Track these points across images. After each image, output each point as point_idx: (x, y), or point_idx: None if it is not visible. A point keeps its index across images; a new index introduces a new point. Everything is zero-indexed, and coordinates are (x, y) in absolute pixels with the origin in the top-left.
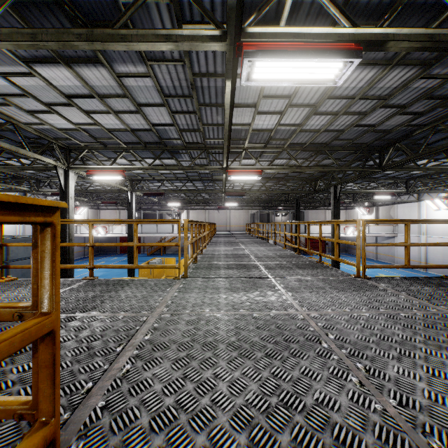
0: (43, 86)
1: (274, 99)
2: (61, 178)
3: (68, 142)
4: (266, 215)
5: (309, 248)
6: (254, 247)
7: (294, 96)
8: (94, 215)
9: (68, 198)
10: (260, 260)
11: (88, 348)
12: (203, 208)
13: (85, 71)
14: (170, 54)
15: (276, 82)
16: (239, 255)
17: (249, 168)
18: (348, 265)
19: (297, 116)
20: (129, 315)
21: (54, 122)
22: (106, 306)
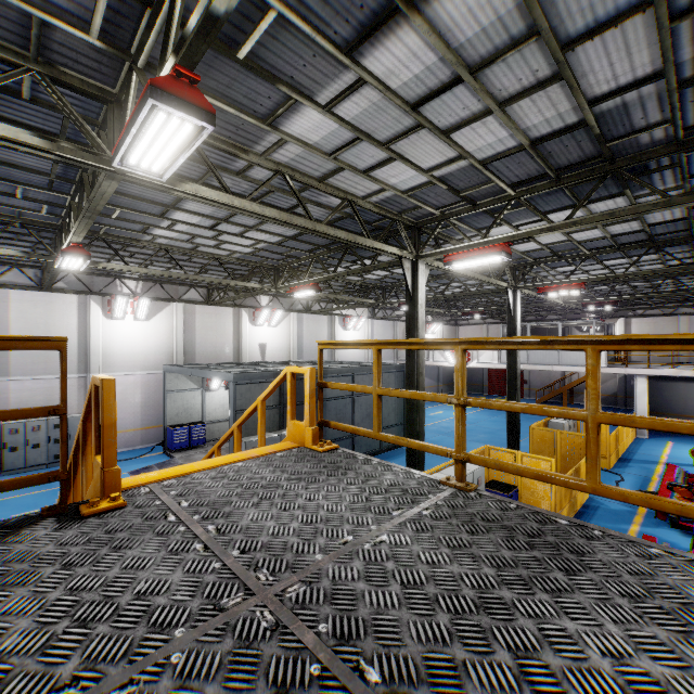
0: (378, 103)
1: None
2: (408, 276)
3: (417, 215)
4: None
5: None
6: None
7: None
8: (450, 335)
9: (417, 306)
10: None
11: None
12: (669, 313)
13: (444, 6)
14: None
15: None
16: None
17: None
18: None
19: None
20: None
21: (396, 180)
22: None
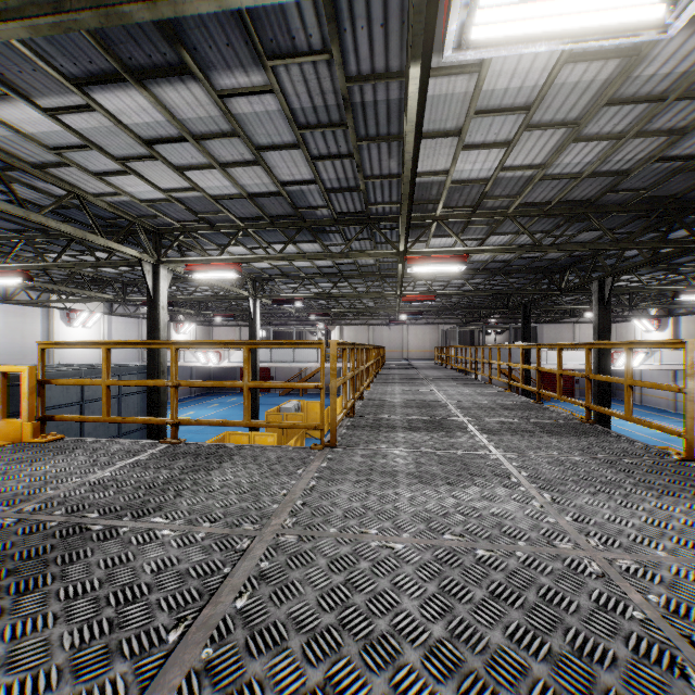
0: (110, 127)
1: (495, 117)
2: (149, 278)
3: (158, 222)
4: (468, 333)
5: (561, 394)
6: (452, 388)
7: (537, 105)
8: (204, 335)
9: (159, 308)
10: (468, 414)
11: (111, 627)
12: (365, 323)
13: (167, 92)
14: (305, 41)
15: (520, 45)
16: (427, 402)
17: (444, 251)
18: (620, 420)
19: (539, 149)
20: (218, 531)
21: (133, 189)
22: (182, 505)
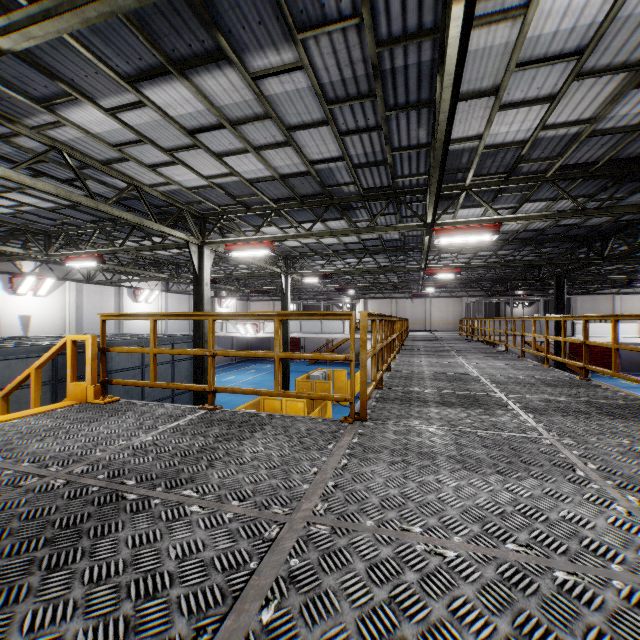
0: (159, 121)
1: (539, 69)
2: (195, 258)
3: (203, 207)
4: (493, 305)
5: (615, 370)
6: (482, 361)
7: (592, 48)
8: (243, 309)
9: (203, 284)
10: (506, 390)
11: (126, 628)
12: (388, 297)
13: (206, 81)
14: (335, 7)
15: None
16: (457, 375)
17: (474, 221)
18: None
19: (589, 100)
20: (246, 513)
21: (181, 178)
22: (213, 477)
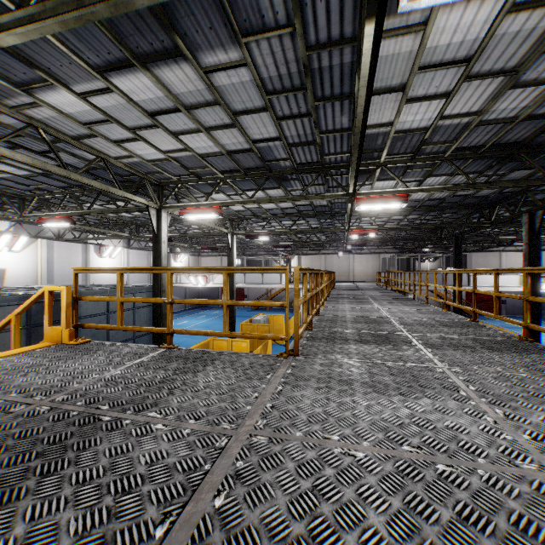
0: (124, 105)
1: (437, 71)
2: (154, 220)
3: (161, 177)
4: (405, 260)
5: (497, 313)
6: (394, 306)
7: (477, 57)
8: (195, 263)
9: (161, 243)
10: (411, 330)
11: (109, 515)
12: (318, 253)
13: (165, 72)
14: (273, 18)
15: None
16: (373, 318)
17: (387, 192)
18: None
19: (476, 97)
20: (201, 428)
21: (142, 152)
22: (173, 402)
